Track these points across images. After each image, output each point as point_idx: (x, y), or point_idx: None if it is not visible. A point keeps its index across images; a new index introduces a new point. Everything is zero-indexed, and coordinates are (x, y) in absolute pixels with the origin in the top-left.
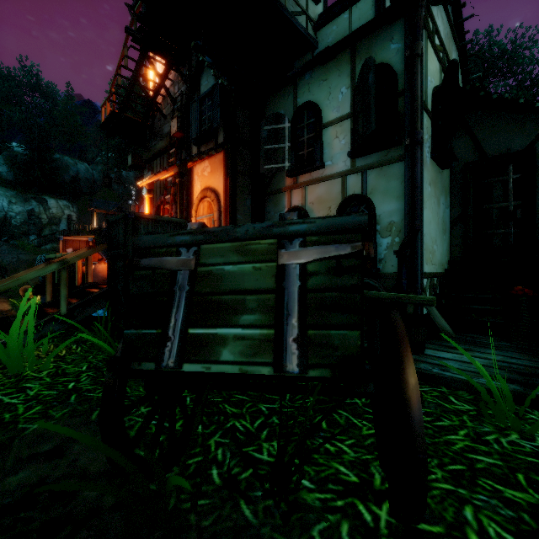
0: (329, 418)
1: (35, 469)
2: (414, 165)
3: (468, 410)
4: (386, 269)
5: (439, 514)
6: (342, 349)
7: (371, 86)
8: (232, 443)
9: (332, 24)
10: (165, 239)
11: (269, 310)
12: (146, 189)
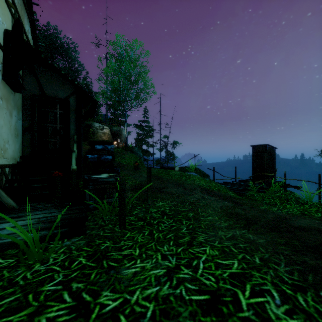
0: None
1: None
2: None
3: (10, 263)
4: None
5: None
6: None
7: None
8: None
9: None
10: None
11: None
12: None
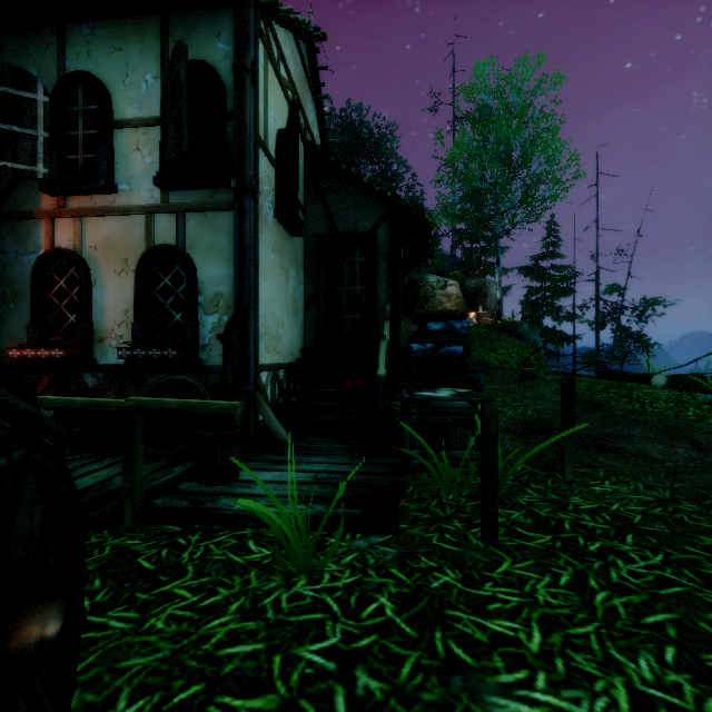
0: None
1: None
2: (242, 218)
3: (264, 558)
4: (211, 360)
5: None
6: None
7: (183, 85)
8: None
9: None
10: None
11: None
12: None
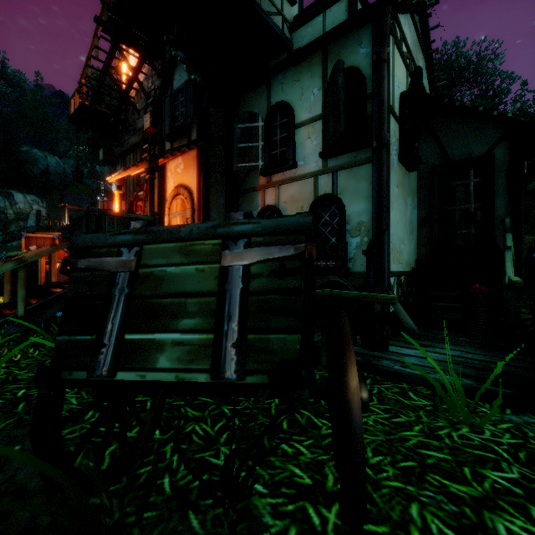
0: (291, 419)
1: None
2: (381, 167)
3: (425, 405)
4: (355, 268)
5: (386, 514)
6: (280, 354)
7: (341, 88)
8: (190, 448)
9: (307, 27)
10: (106, 239)
11: (209, 314)
12: (116, 184)
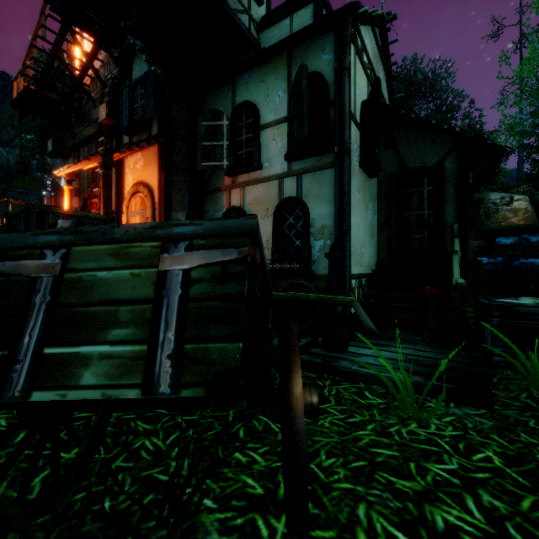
0: (248, 426)
1: None
2: (343, 172)
3: (379, 404)
4: (319, 271)
5: (334, 517)
6: (219, 364)
7: (304, 92)
8: (136, 466)
9: (274, 28)
10: (26, 239)
11: (143, 323)
12: (65, 179)
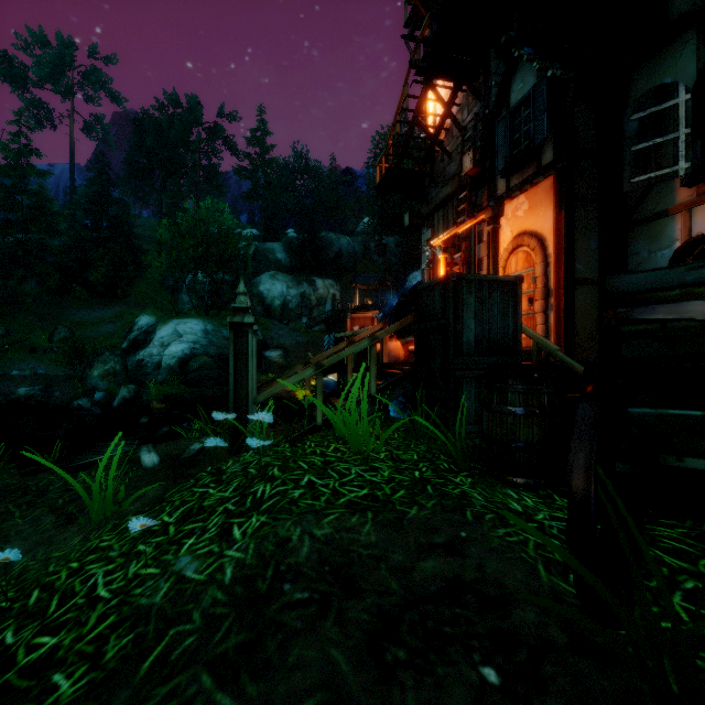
0: None
1: (441, 561)
2: None
3: None
4: None
5: None
6: None
7: None
8: None
9: None
10: (678, 276)
11: None
12: (442, 247)
